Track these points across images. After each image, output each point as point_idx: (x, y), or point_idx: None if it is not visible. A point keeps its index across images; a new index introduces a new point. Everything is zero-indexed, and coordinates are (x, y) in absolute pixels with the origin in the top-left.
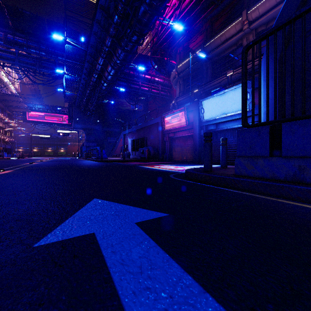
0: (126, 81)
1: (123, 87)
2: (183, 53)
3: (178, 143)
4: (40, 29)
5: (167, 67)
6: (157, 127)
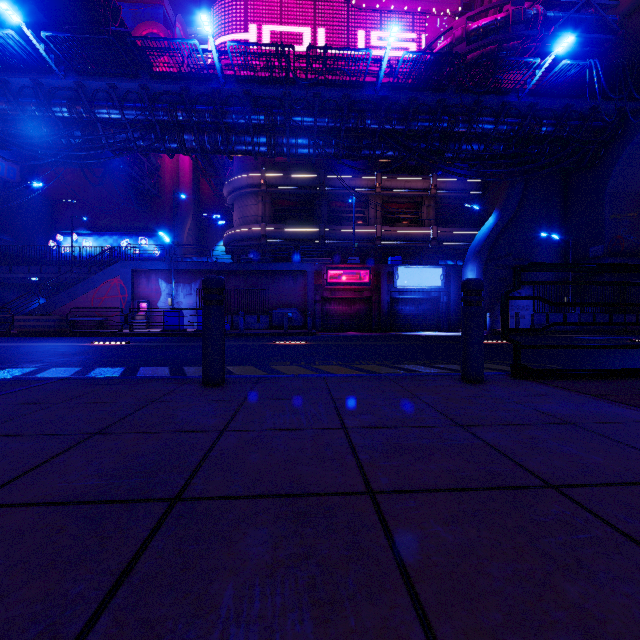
0: None
1: None
2: None
3: (337, 306)
4: None
5: None
6: (295, 276)
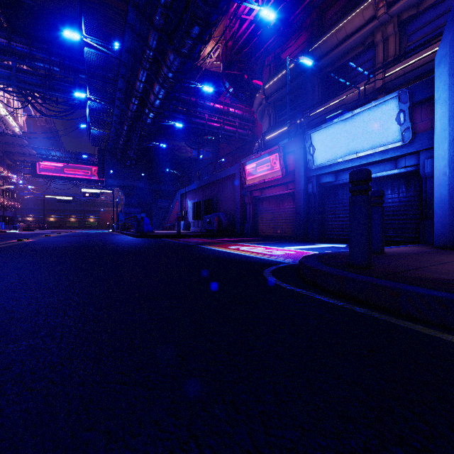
0: (185, 113)
1: (181, 122)
2: (275, 65)
3: (268, 207)
4: (49, 30)
5: (249, 89)
6: (232, 181)
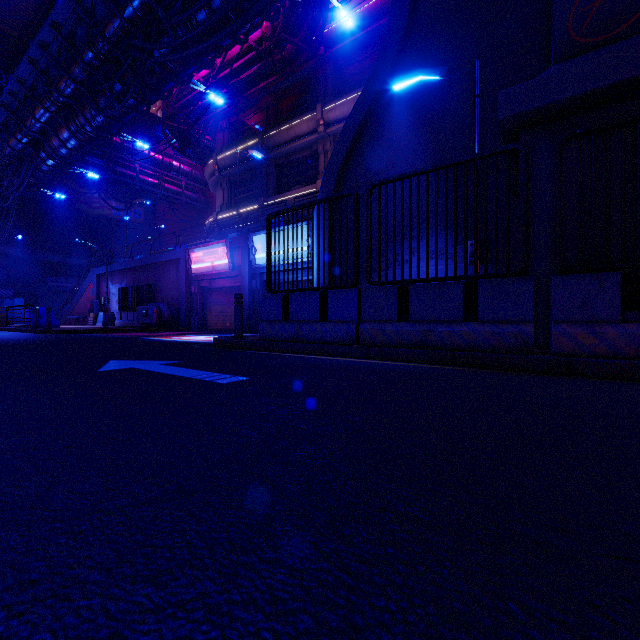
0: (103, 156)
1: (95, 169)
2: (230, 133)
3: (217, 299)
4: None
5: (199, 148)
6: (176, 266)
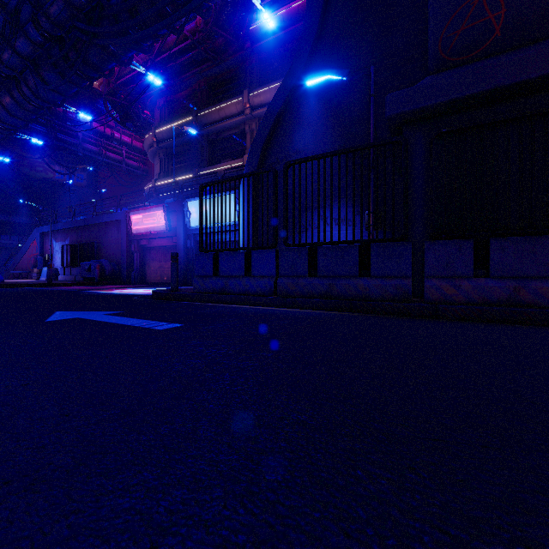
0: (46, 124)
1: (39, 136)
2: (167, 110)
3: (155, 256)
4: None
5: (139, 122)
6: (118, 227)
